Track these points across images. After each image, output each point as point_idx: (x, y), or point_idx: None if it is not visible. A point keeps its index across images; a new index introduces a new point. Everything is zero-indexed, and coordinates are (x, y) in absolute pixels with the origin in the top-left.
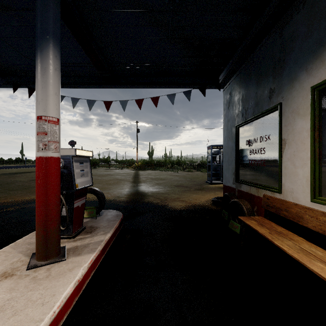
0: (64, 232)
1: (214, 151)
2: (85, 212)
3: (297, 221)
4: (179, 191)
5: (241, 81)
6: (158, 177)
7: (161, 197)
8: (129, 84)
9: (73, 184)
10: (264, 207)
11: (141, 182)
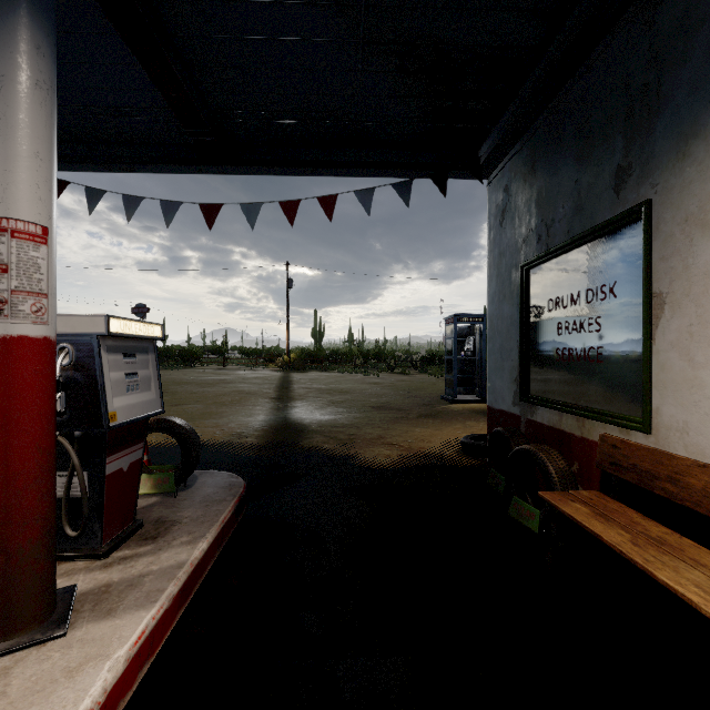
0: (79, 542)
1: (460, 327)
2: (147, 481)
3: (709, 513)
4: (383, 420)
5: (536, 157)
6: (335, 386)
7: (340, 435)
8: (263, 165)
9: (101, 412)
10: (603, 468)
11: (295, 399)
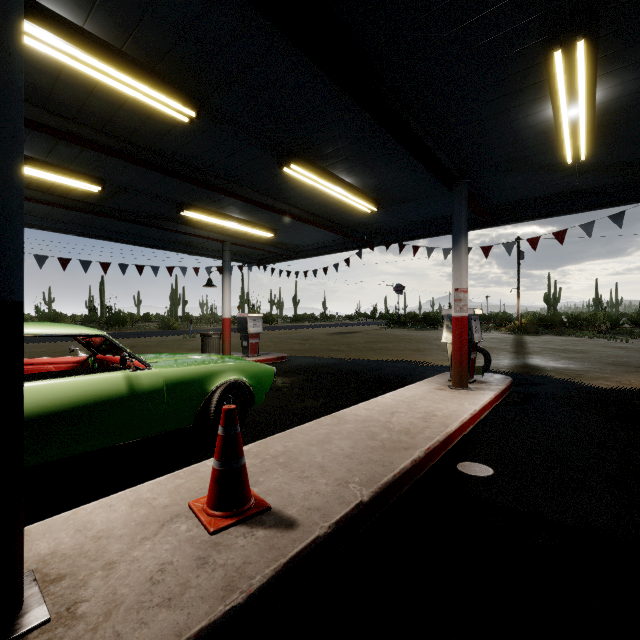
0: None
1: None
2: None
3: None
4: (613, 370)
5: None
6: (570, 347)
7: (570, 373)
8: (516, 220)
9: (472, 337)
10: None
11: (530, 354)
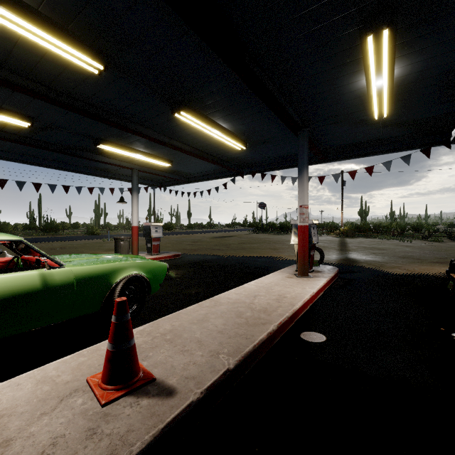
0: None
1: None
2: None
3: None
4: (403, 262)
5: None
6: (375, 246)
7: (376, 264)
8: (341, 159)
9: (311, 240)
10: None
11: (350, 251)
